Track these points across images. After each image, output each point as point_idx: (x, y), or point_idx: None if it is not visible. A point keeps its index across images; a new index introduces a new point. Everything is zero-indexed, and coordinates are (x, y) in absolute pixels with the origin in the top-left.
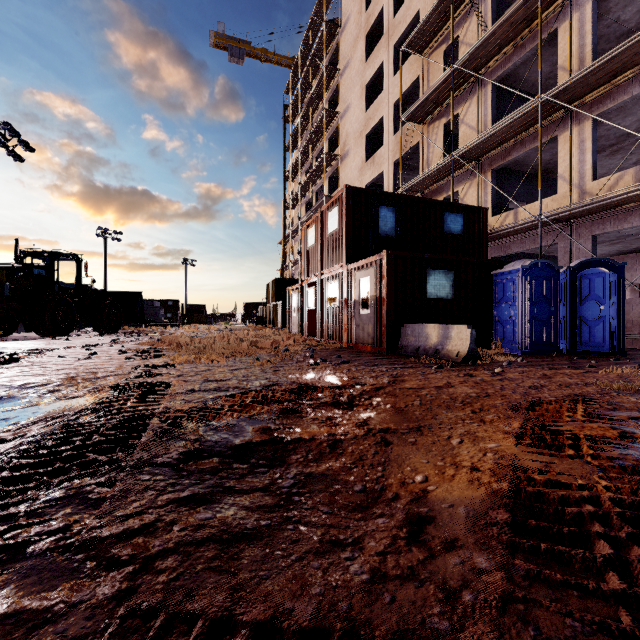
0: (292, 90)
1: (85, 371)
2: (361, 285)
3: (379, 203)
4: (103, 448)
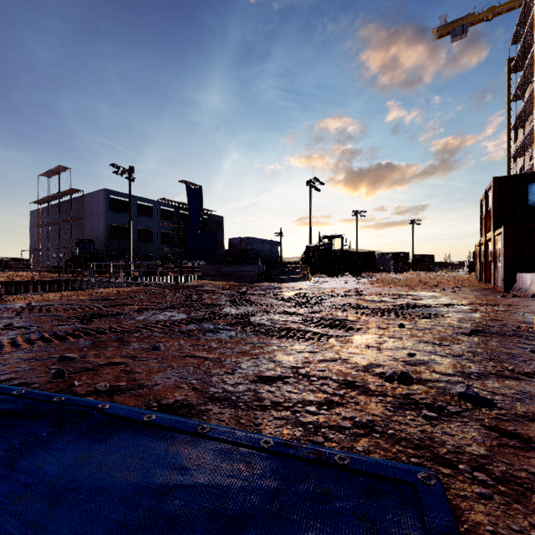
0: (520, 38)
1: (343, 287)
2: (498, 246)
3: (529, 182)
4: (344, 295)
